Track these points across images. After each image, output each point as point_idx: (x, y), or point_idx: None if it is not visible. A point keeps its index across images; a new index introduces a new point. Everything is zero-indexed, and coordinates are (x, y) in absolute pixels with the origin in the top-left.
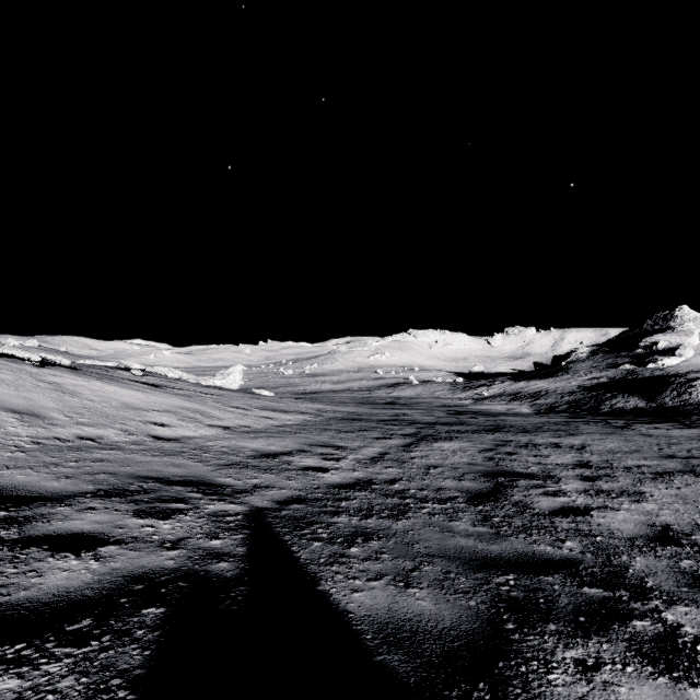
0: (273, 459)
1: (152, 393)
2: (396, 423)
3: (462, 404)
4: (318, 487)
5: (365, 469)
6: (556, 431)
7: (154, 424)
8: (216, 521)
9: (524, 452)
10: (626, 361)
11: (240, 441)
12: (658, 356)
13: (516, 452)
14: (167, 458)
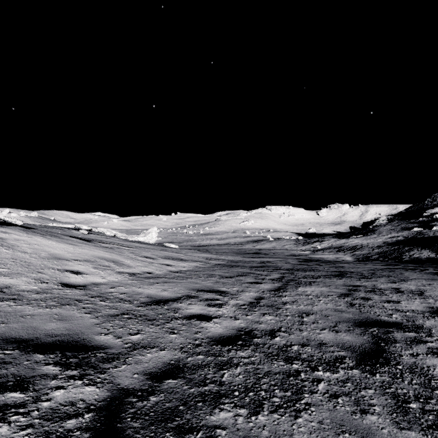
0: (163, 306)
1: (81, 246)
2: (264, 269)
3: (304, 254)
4: (200, 343)
5: (245, 317)
6: (388, 277)
7: (70, 272)
8: (44, 434)
9: (376, 297)
10: (414, 225)
11: (138, 287)
12: (437, 222)
13: (369, 297)
14: (59, 309)
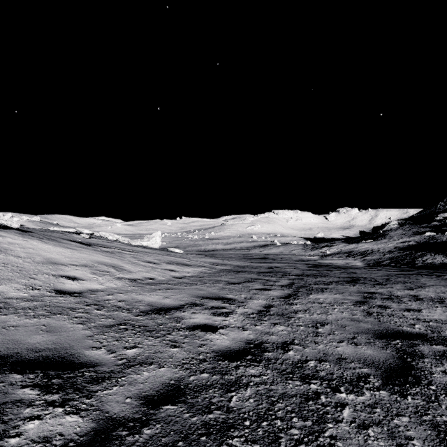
0: (164, 316)
1: (80, 250)
2: (272, 275)
3: (312, 259)
4: (205, 358)
5: (254, 327)
6: (404, 283)
7: (65, 278)
8: None
9: (394, 305)
10: (427, 230)
11: (139, 294)
12: None
13: (387, 305)
14: (48, 319)
